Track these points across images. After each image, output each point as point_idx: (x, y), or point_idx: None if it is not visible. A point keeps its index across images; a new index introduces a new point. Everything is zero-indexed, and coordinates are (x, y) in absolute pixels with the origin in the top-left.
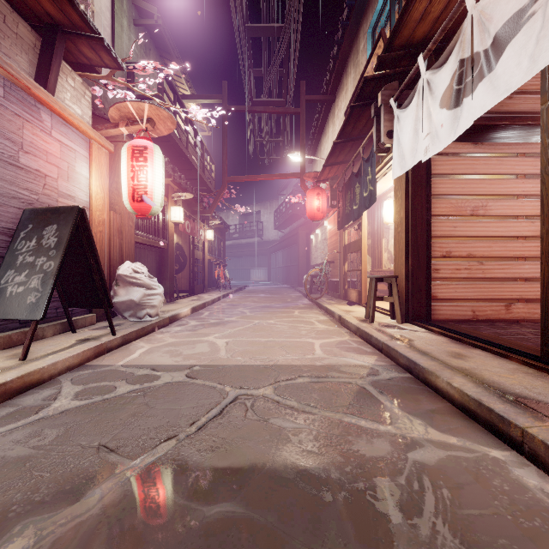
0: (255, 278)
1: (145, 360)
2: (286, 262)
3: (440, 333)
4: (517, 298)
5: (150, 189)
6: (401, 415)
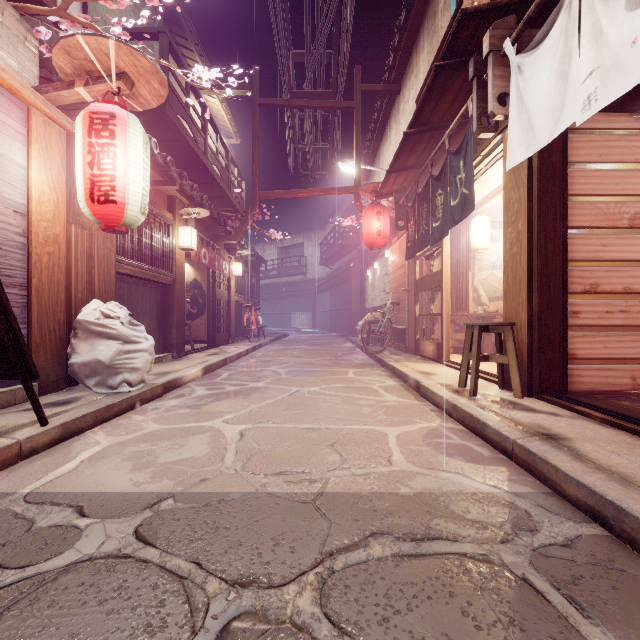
0: (297, 324)
1: (79, 480)
2: (335, 305)
3: (606, 421)
4: None
5: (121, 182)
6: None
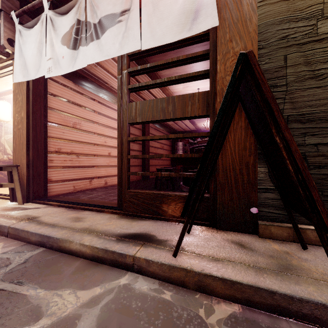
0: None
1: None
2: None
3: (58, 205)
4: (95, 177)
5: None
6: (50, 296)
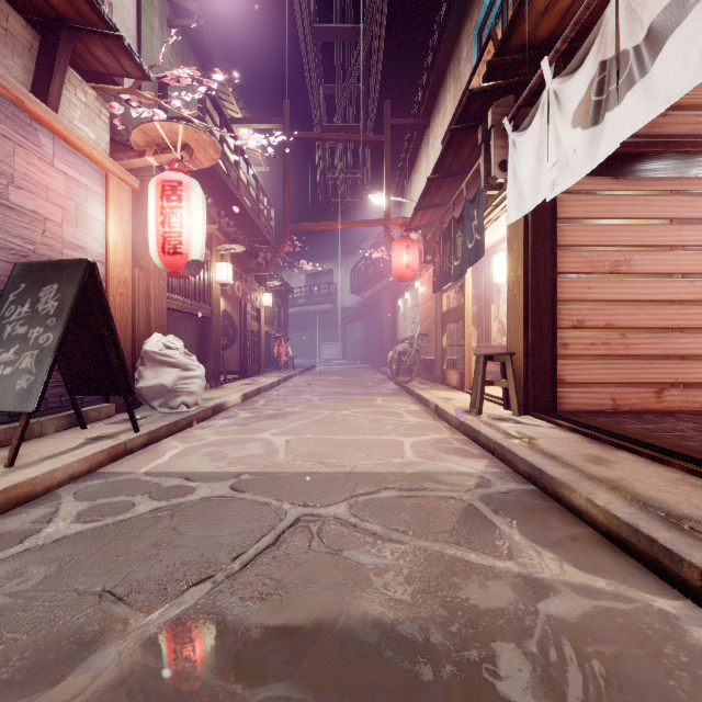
0: (326, 355)
1: (177, 466)
2: (366, 336)
3: (571, 428)
4: (671, 383)
5: (186, 237)
6: (526, 545)
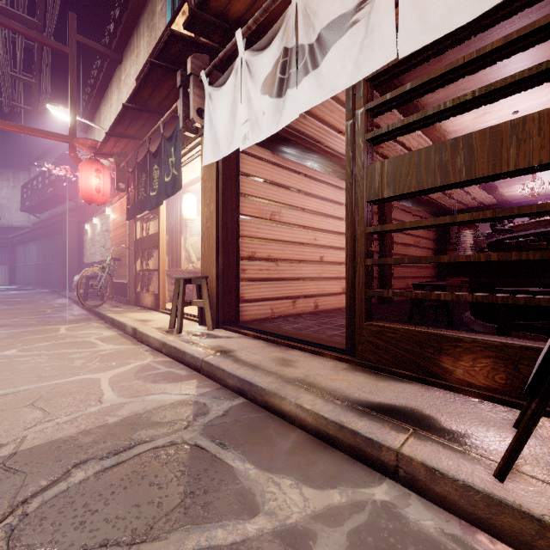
0: None
1: None
2: (44, 258)
3: (255, 336)
4: (300, 295)
5: None
6: (264, 480)
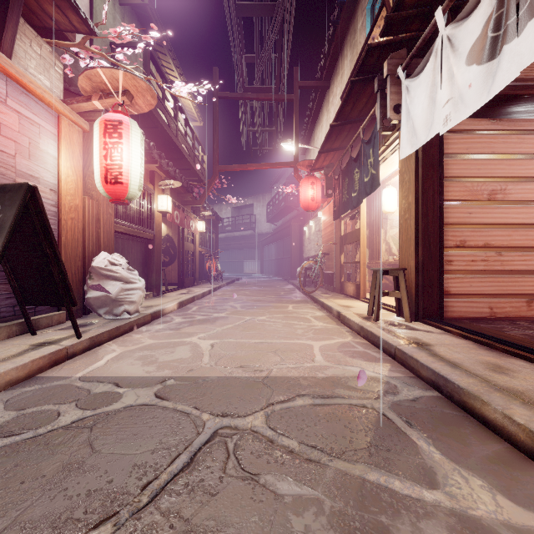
0: (248, 270)
1: (110, 370)
2: (279, 255)
3: (461, 335)
4: None
5: (126, 169)
6: (449, 468)
